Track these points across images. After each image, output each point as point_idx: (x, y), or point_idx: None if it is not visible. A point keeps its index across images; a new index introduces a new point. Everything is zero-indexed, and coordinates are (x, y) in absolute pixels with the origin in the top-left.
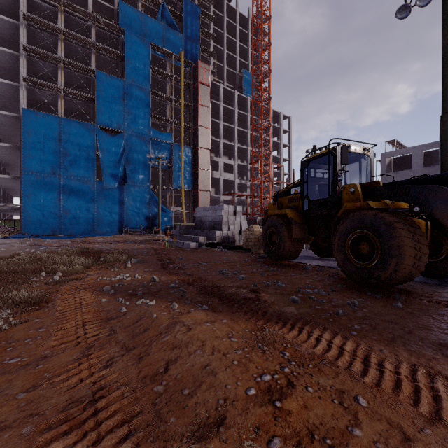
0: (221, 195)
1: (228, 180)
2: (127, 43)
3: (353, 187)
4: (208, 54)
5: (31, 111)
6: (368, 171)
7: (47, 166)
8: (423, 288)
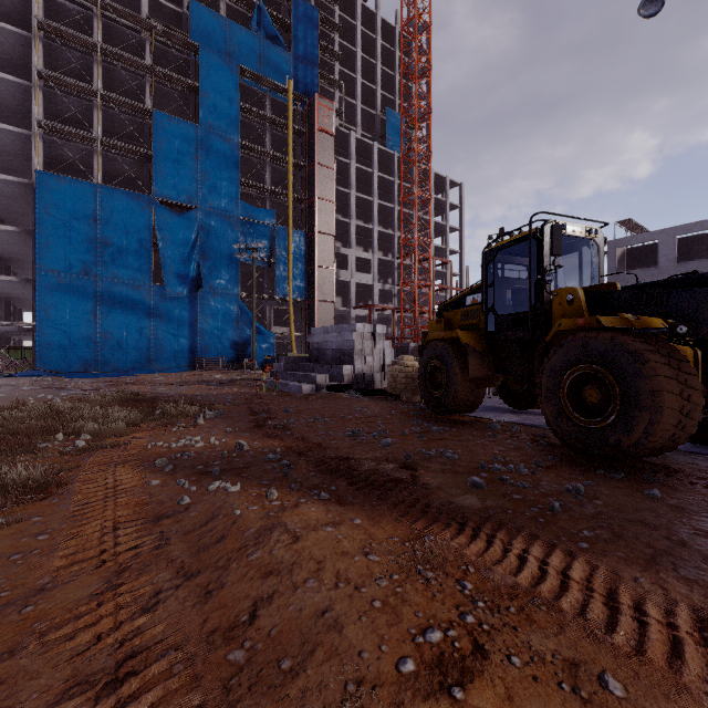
0: (352, 308)
1: (363, 284)
2: (203, 66)
3: (572, 294)
4: (332, 84)
5: (51, 175)
6: (594, 266)
7: (76, 262)
8: (692, 461)
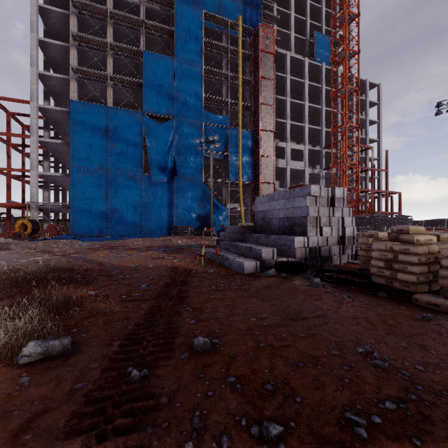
0: (288, 188)
1: (296, 169)
2: (177, 15)
3: None
4: (272, 20)
5: (79, 103)
6: None
7: (95, 161)
8: None
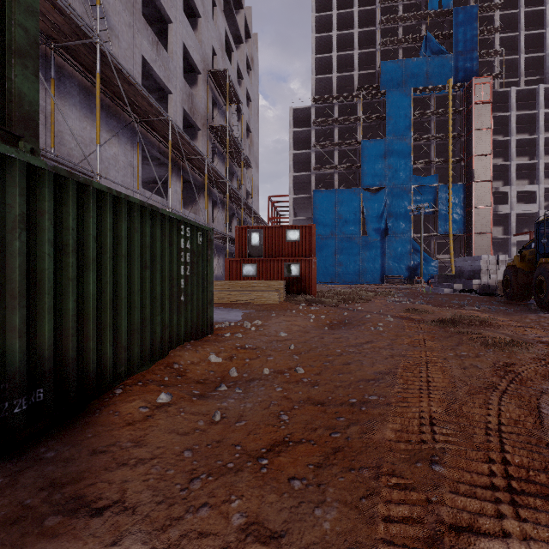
0: (512, 236)
1: (526, 213)
2: (388, 102)
3: None
4: (491, 55)
5: (318, 191)
6: None
7: (328, 229)
8: None
